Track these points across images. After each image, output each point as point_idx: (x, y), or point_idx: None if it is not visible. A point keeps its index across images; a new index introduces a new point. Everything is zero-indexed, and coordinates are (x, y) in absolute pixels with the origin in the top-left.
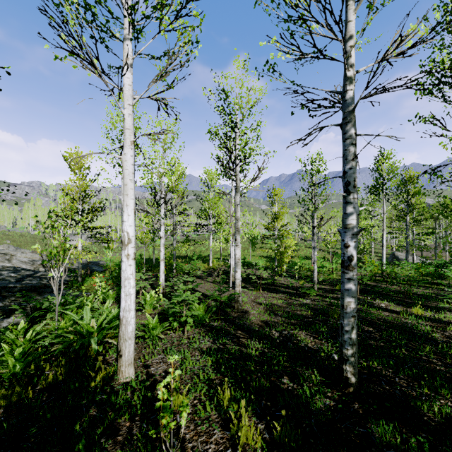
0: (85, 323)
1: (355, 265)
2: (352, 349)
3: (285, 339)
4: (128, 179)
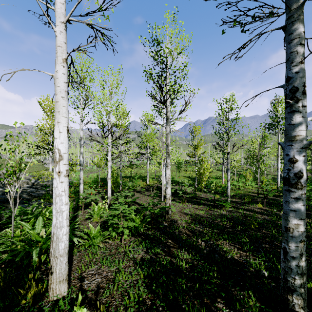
0: (35, 233)
1: (304, 183)
2: (300, 278)
3: (211, 249)
4: (60, 96)
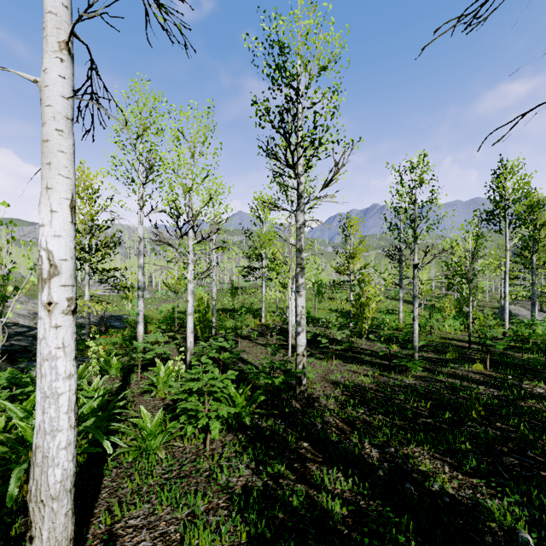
0: (30, 426)
1: None
2: None
3: (394, 468)
4: (53, 128)
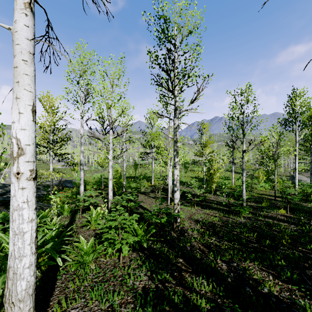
0: None
1: None
2: None
3: (237, 277)
4: (21, 59)
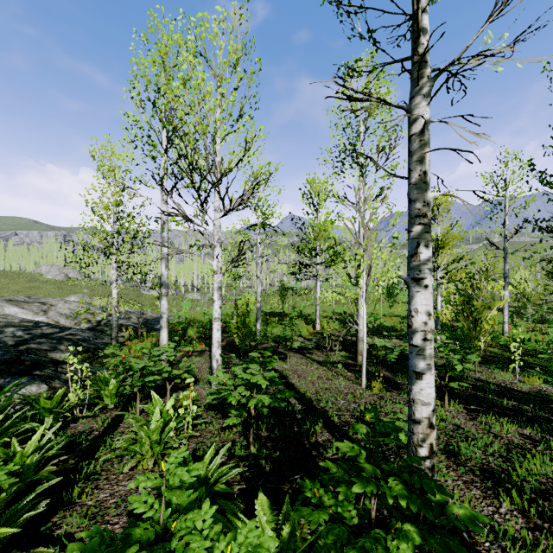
0: None
1: None
2: None
3: None
4: None
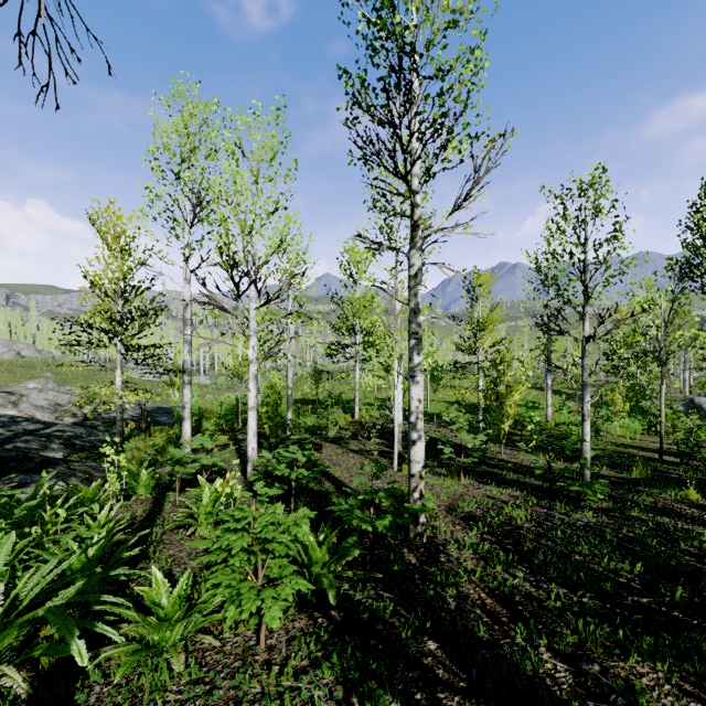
0: None
1: None
2: None
3: None
4: None
